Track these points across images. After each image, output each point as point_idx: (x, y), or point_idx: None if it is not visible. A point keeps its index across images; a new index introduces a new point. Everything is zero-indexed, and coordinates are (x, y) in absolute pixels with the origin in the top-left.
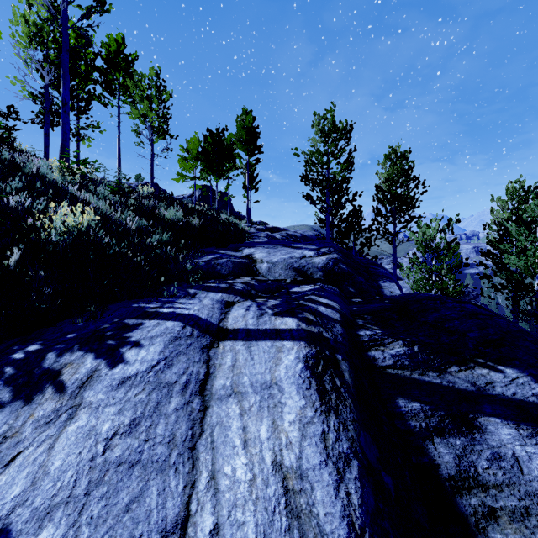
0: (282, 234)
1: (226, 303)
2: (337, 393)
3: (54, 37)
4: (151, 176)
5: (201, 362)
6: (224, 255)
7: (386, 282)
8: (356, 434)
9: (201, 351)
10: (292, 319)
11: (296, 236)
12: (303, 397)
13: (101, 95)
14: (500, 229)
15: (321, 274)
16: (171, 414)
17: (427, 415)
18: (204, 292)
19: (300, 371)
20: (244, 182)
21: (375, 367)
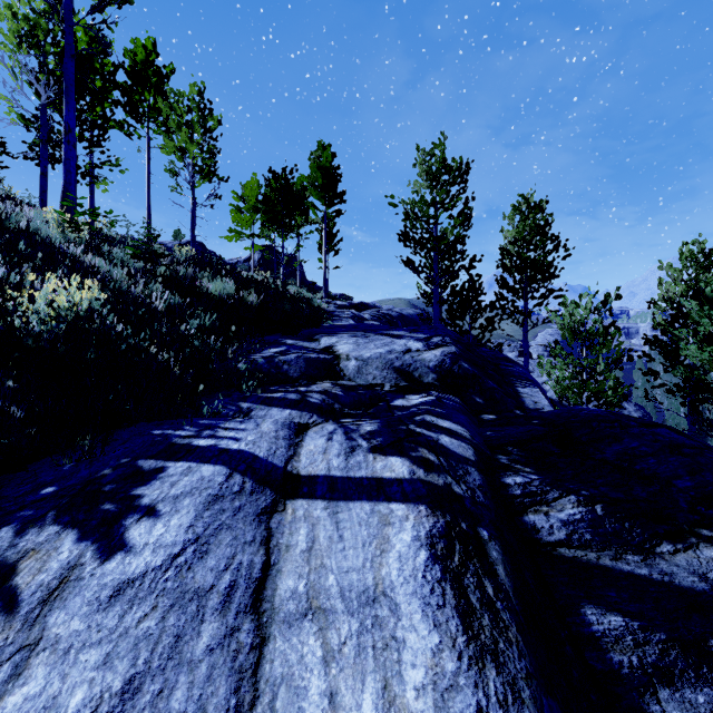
0: (373, 312)
1: (297, 428)
2: (491, 614)
3: (53, 37)
4: (192, 234)
5: (256, 543)
6: (294, 348)
7: (525, 386)
8: (536, 708)
9: (256, 521)
10: (402, 459)
11: (391, 316)
12: (435, 625)
13: (124, 122)
14: (673, 308)
15: (434, 377)
16: (201, 660)
17: (638, 641)
18: (264, 407)
19: (424, 566)
20: (319, 242)
21: (538, 545)
